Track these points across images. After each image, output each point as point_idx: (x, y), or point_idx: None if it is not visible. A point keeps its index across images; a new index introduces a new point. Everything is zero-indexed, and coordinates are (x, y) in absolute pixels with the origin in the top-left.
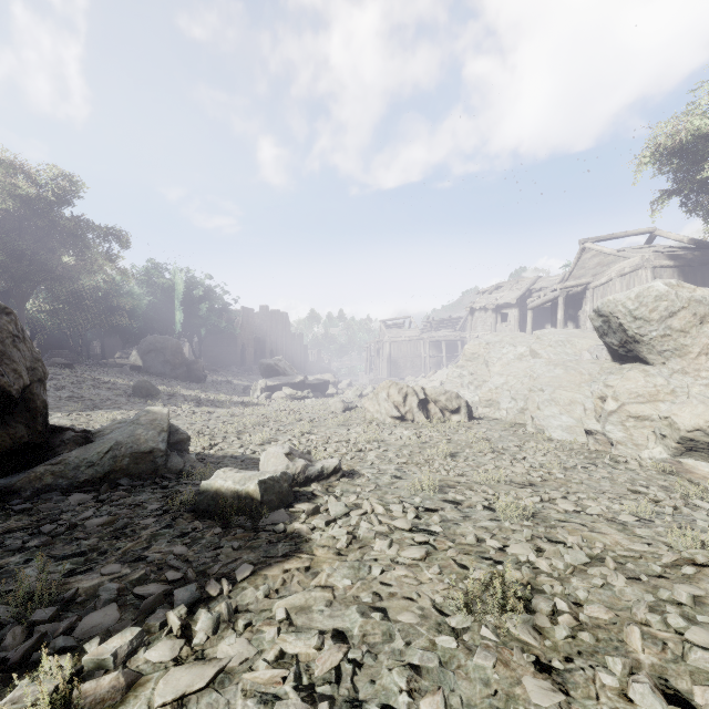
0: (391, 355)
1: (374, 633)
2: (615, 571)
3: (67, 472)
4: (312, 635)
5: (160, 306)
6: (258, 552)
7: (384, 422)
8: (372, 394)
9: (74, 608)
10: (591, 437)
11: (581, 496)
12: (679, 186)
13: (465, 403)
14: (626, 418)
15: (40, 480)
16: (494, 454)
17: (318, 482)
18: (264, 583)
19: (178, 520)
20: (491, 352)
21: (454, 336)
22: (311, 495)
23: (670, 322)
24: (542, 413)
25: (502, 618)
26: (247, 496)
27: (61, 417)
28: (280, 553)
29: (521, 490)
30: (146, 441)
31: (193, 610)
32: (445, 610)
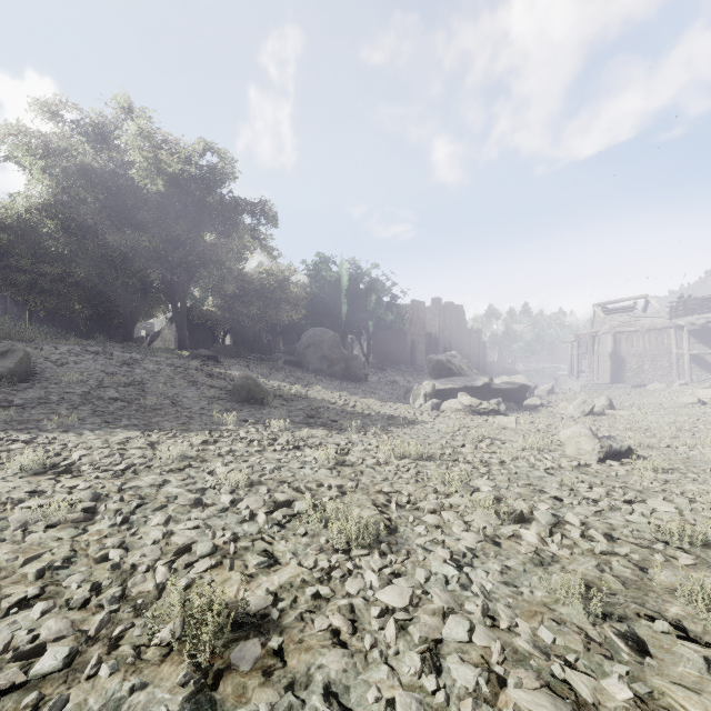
0: (615, 351)
1: None
2: None
3: None
4: None
5: (326, 300)
6: None
7: None
8: None
9: None
10: None
11: None
12: None
13: None
14: None
15: None
16: None
17: None
18: None
19: None
20: None
21: None
22: None
23: None
24: None
25: None
26: None
27: None
28: None
29: None
30: None
31: None
32: None
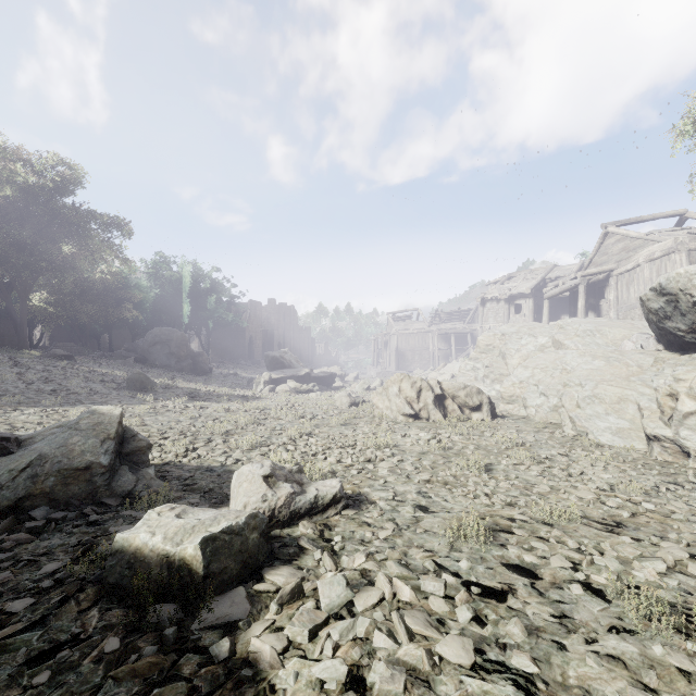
0: (399, 347)
1: None
2: None
3: None
4: None
5: (167, 298)
6: None
7: (396, 420)
8: (381, 389)
9: None
10: (656, 444)
11: None
12: None
13: (488, 399)
14: None
15: None
16: (540, 468)
17: (310, 518)
18: None
19: (69, 602)
20: (508, 344)
21: (464, 328)
22: (296, 547)
23: None
24: (583, 412)
25: None
26: (182, 565)
27: (32, 413)
28: None
29: (616, 539)
30: (82, 453)
31: None
32: None
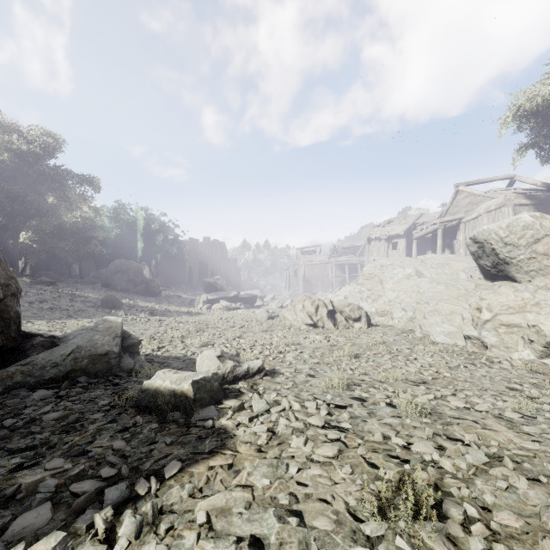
0: (305, 275)
1: (291, 541)
2: (515, 472)
3: (34, 371)
4: (230, 542)
5: (125, 237)
6: (188, 447)
7: (300, 328)
8: (291, 306)
9: (13, 506)
10: (469, 341)
11: (467, 393)
12: (535, 140)
13: (365, 313)
14: (499, 326)
15: (11, 378)
16: (390, 356)
17: (244, 380)
18: (189, 481)
19: (123, 415)
20: (384, 273)
21: (355, 260)
22: (238, 392)
23: (535, 247)
24: (427, 322)
25: (415, 526)
26: (182, 395)
27: (41, 324)
28: (207, 449)
29: (416, 387)
30: (102, 345)
31: (120, 510)
32: (359, 515)
